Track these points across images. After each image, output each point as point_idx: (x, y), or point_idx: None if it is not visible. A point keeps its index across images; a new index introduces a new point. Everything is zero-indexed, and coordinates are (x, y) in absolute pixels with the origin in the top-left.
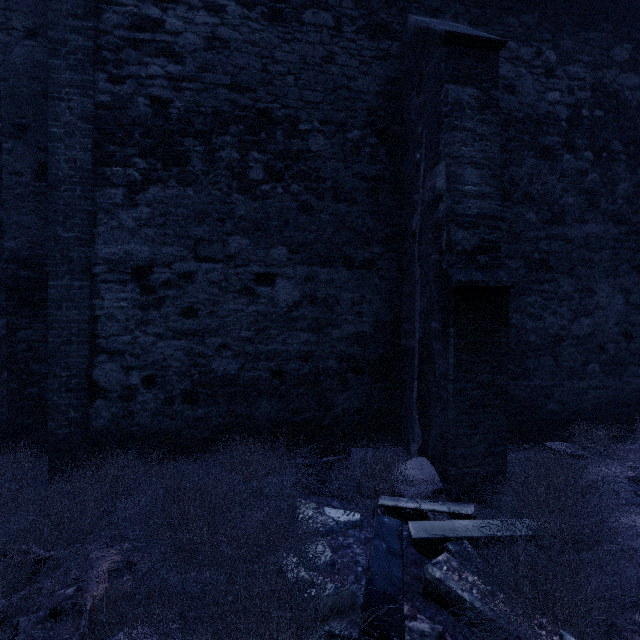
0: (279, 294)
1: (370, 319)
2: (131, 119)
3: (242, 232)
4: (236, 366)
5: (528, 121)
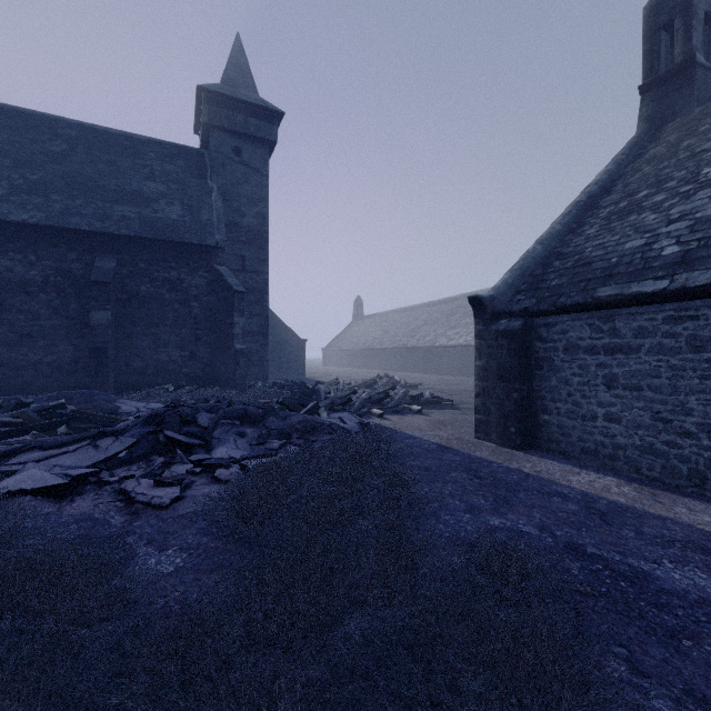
0: None
1: None
2: None
3: None
4: None
5: (21, 282)
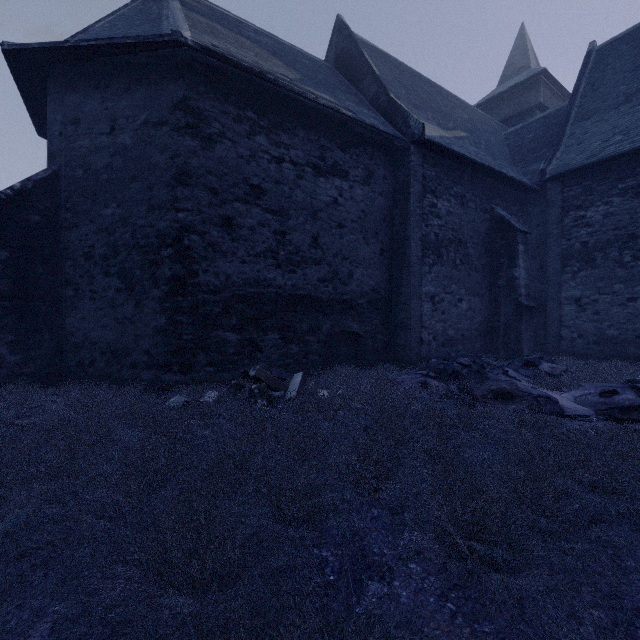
0: (639, 305)
1: None
2: (573, 251)
3: (620, 282)
4: (617, 333)
5: None
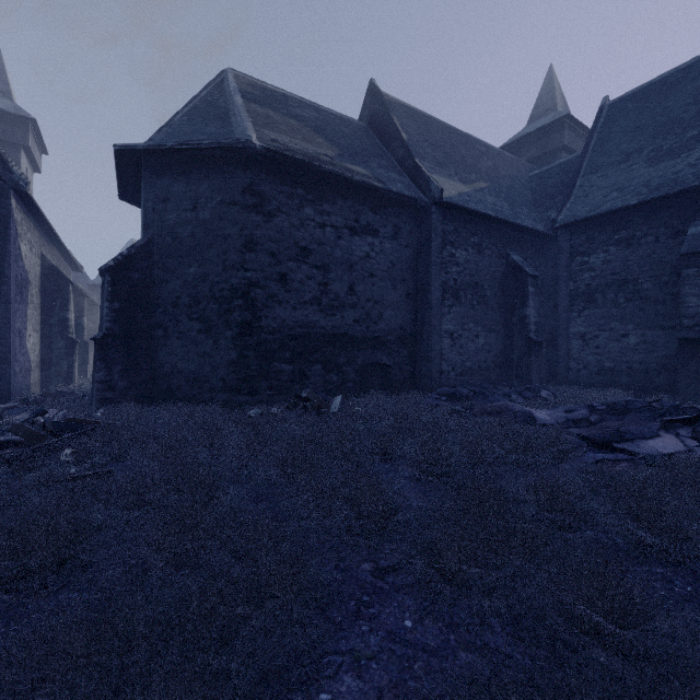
0: (630, 341)
1: (673, 349)
2: (579, 292)
3: (615, 321)
4: (613, 365)
5: None
